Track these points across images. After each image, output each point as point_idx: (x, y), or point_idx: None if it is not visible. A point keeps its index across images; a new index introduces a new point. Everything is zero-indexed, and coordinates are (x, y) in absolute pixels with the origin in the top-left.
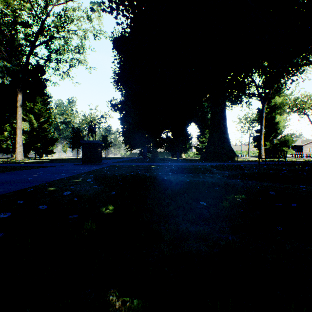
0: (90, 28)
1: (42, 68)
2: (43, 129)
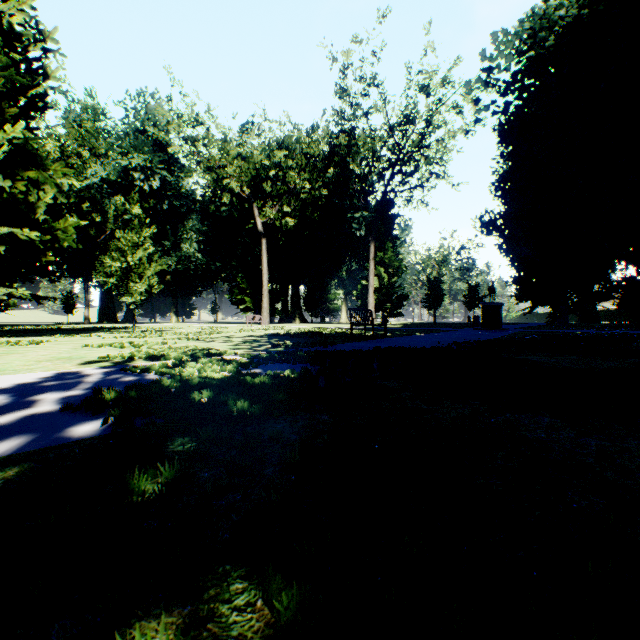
0: (461, 128)
1: (391, 202)
2: (392, 284)
